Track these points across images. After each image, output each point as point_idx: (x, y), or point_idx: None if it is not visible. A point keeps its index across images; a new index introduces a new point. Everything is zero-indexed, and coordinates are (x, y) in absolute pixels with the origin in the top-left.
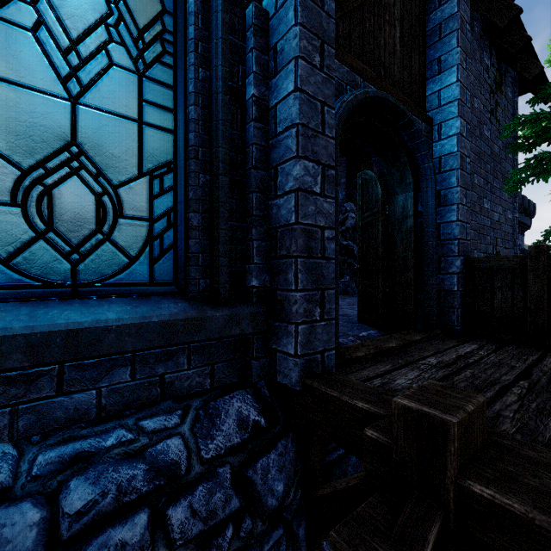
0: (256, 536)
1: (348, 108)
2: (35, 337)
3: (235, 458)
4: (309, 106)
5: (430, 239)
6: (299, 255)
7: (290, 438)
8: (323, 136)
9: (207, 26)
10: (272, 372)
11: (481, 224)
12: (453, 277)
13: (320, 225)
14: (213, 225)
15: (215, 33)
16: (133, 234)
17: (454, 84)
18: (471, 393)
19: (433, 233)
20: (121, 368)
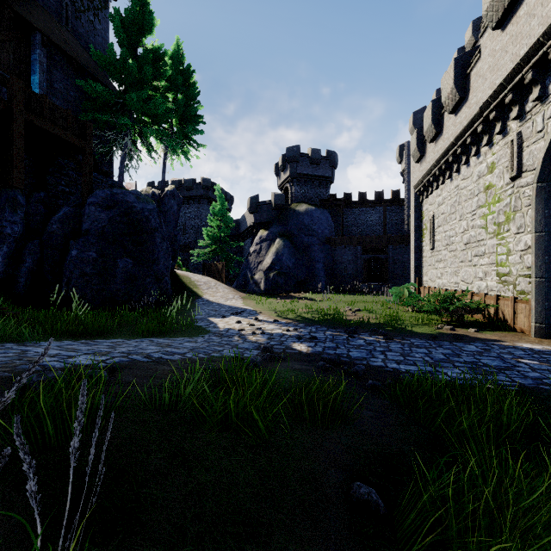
0: None
1: None
2: None
3: None
4: None
5: None
6: None
7: None
8: None
9: None
10: None
11: None
12: None
13: None
14: None
15: None
16: None
17: (37, 79)
18: None
19: None
20: None
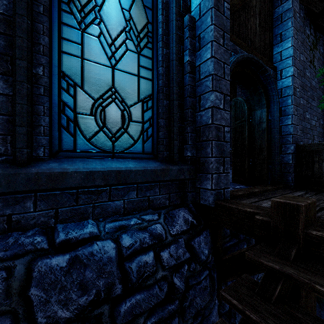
0: (197, 272)
1: (233, 64)
2: (105, 172)
3: (185, 236)
4: (218, 65)
5: (275, 134)
6: (213, 139)
7: (208, 231)
8: (224, 79)
9: (167, 28)
10: (197, 199)
11: (304, 127)
12: (289, 156)
13: (223, 125)
14: (171, 125)
15: (172, 31)
16: (135, 129)
17: (289, 48)
18: (308, 198)
19: (277, 131)
20: (132, 191)
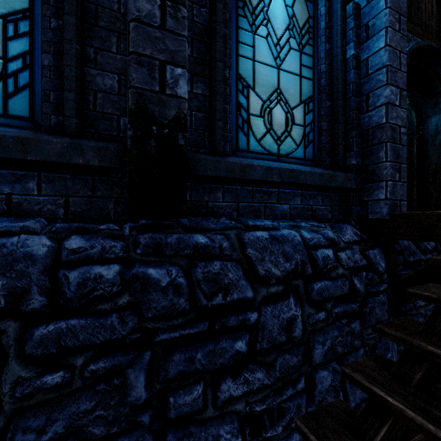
0: (374, 282)
1: (407, 54)
2: (281, 169)
3: (357, 246)
4: (393, 54)
5: None
6: (388, 141)
7: (380, 249)
8: (400, 71)
9: (330, 20)
10: (364, 214)
11: None
12: None
13: (398, 125)
14: (334, 128)
15: (336, 23)
16: (298, 133)
17: None
18: None
19: None
20: (297, 197)
